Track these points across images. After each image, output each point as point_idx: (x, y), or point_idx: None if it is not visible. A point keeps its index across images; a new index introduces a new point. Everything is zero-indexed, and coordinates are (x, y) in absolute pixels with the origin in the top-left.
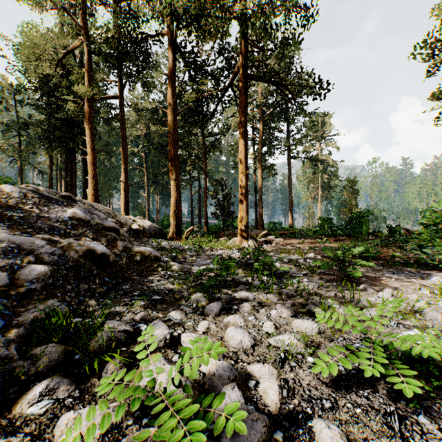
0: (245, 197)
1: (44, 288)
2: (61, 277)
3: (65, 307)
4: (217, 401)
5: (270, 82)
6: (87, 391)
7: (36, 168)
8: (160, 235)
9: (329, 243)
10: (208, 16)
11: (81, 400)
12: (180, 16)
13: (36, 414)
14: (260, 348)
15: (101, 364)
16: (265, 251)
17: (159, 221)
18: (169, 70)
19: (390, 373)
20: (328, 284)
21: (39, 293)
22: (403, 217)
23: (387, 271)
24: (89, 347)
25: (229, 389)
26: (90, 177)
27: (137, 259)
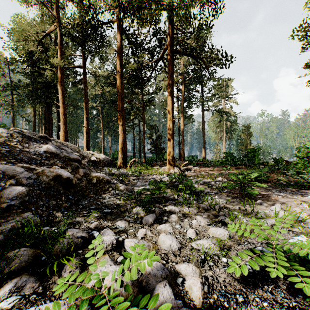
0: (172, 137)
1: (22, 204)
2: (35, 195)
3: (37, 218)
4: (152, 302)
5: (190, 55)
6: (48, 288)
7: (24, 117)
8: (111, 165)
9: (231, 170)
10: (146, 9)
11: (43, 295)
12: (126, 8)
13: (5, 309)
14: (185, 250)
15: (62, 264)
16: (186, 176)
17: (111, 155)
18: (118, 47)
19: (290, 273)
20: (233, 200)
21: (18, 208)
22: (283, 152)
23: (275, 190)
24: (53, 250)
25: (162, 286)
26: (62, 123)
27: (94, 182)
